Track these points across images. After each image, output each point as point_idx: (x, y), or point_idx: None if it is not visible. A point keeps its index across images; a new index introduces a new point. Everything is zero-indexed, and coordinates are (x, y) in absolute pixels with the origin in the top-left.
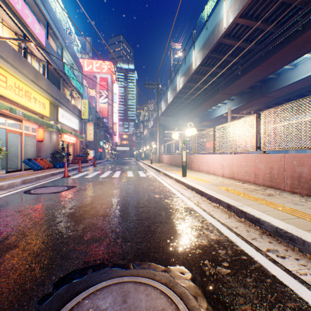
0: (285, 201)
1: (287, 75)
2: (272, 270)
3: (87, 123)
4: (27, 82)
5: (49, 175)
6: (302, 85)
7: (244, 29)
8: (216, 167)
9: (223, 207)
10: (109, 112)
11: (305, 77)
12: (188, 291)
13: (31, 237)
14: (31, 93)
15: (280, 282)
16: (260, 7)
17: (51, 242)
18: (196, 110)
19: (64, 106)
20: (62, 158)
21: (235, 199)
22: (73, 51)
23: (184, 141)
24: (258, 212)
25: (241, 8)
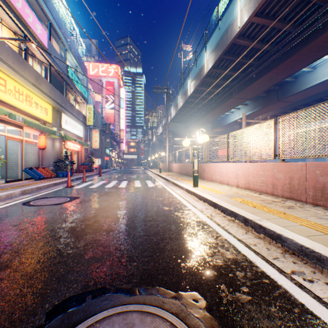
0: (308, 214)
1: (306, 78)
2: (300, 297)
3: (93, 130)
4: (28, 86)
5: (51, 185)
6: (322, 89)
7: (260, 28)
8: (230, 176)
9: (239, 221)
10: (116, 118)
11: (325, 80)
12: (203, 324)
13: (26, 255)
14: (32, 98)
15: (310, 312)
16: (277, 5)
17: (48, 262)
18: (207, 115)
19: (68, 111)
20: (66, 167)
21: (252, 213)
22: (77, 54)
23: (196, 148)
24: (279, 227)
25: (257, 6)
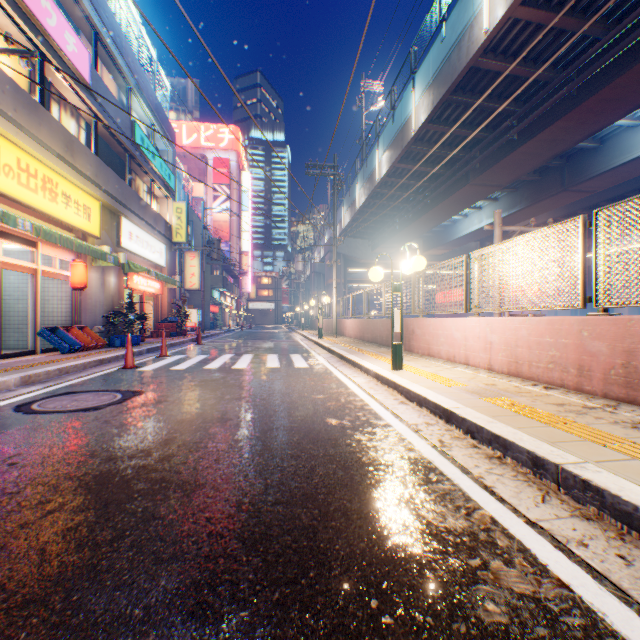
0: None
1: (624, 140)
2: None
3: (186, 253)
4: (48, 160)
5: (92, 364)
6: None
7: (531, 34)
8: (472, 347)
9: (518, 463)
10: (233, 229)
11: None
12: None
13: None
14: (57, 184)
15: None
16: None
17: None
18: (416, 222)
19: (134, 214)
20: (129, 326)
21: (550, 441)
22: (154, 99)
23: (398, 286)
24: None
25: None
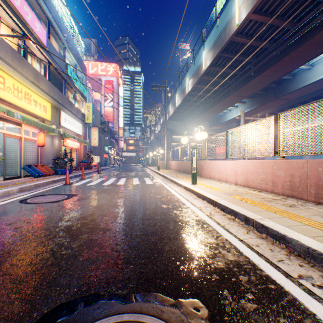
0: (311, 213)
1: (304, 75)
2: (310, 306)
3: (92, 128)
4: (27, 84)
5: (50, 182)
6: (320, 87)
7: (258, 26)
8: (229, 174)
9: (240, 220)
10: (115, 116)
11: (322, 78)
12: None
13: (18, 257)
14: (31, 95)
15: None
16: (276, 2)
17: (40, 264)
18: (205, 113)
19: (67, 109)
20: (65, 164)
21: (253, 211)
22: (76, 52)
23: (194, 145)
24: (282, 227)
25: (255, 3)
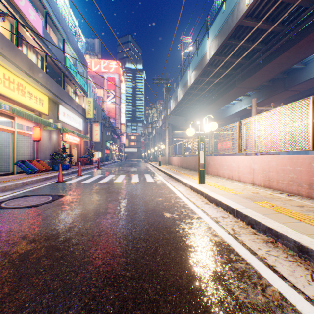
0: None
1: None
2: None
3: (93, 123)
4: (20, 74)
5: (41, 180)
6: None
7: (271, 6)
8: (242, 171)
9: (287, 248)
10: (117, 112)
11: None
12: None
13: None
14: (25, 87)
15: None
16: None
17: None
18: (208, 107)
19: (66, 103)
20: (63, 160)
21: (307, 234)
22: (76, 45)
23: (202, 138)
24: None
25: None
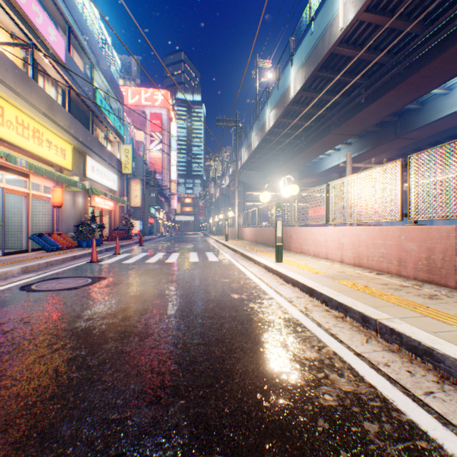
0: None
1: (437, 103)
2: None
3: (132, 181)
4: (37, 117)
5: (69, 259)
6: None
7: (372, 31)
8: (330, 247)
9: (354, 320)
10: (164, 164)
11: None
12: None
13: None
14: (43, 133)
15: None
16: None
17: (32, 397)
18: (294, 159)
19: (96, 154)
20: (92, 233)
21: (374, 306)
22: (109, 72)
23: (279, 205)
24: (426, 334)
25: None
